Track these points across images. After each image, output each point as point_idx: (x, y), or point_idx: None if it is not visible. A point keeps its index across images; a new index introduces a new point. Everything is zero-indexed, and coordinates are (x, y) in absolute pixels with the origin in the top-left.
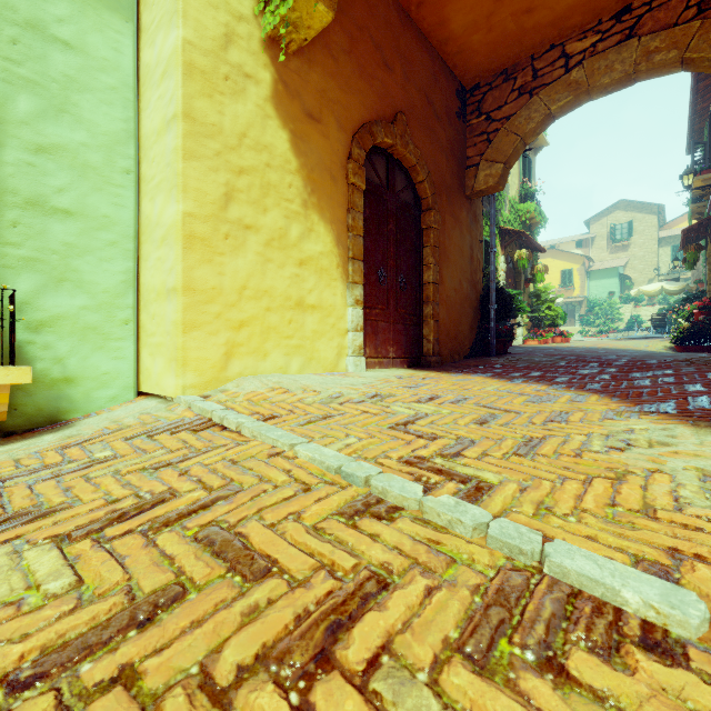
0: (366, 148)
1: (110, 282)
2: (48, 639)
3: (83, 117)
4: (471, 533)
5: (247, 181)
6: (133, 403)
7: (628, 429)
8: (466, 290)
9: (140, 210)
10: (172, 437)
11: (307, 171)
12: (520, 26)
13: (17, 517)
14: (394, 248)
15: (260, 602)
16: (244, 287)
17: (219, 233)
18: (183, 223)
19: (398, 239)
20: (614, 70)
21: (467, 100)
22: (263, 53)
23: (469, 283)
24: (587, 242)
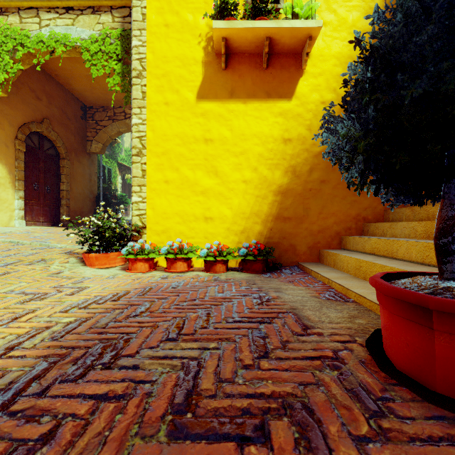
0: (26, 134)
1: None
2: None
3: None
4: (40, 245)
5: None
6: None
7: None
8: (87, 194)
9: None
10: None
11: None
12: (105, 97)
13: None
14: (44, 174)
15: None
16: None
17: None
18: None
19: (46, 170)
20: None
21: (87, 111)
22: None
23: (89, 191)
24: None
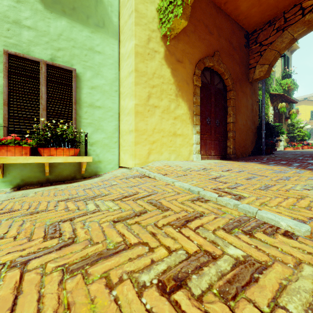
0: (201, 69)
1: (111, 129)
2: (118, 216)
3: (104, 75)
4: (233, 207)
5: (155, 90)
6: (118, 170)
7: None
8: (249, 125)
9: (120, 104)
10: (133, 179)
11: (177, 82)
12: (276, 0)
13: (98, 195)
14: (214, 108)
15: (167, 215)
16: (154, 128)
17: (146, 110)
18: (135, 108)
19: (215, 105)
20: None
21: (249, 38)
22: (161, 41)
23: (251, 121)
24: None
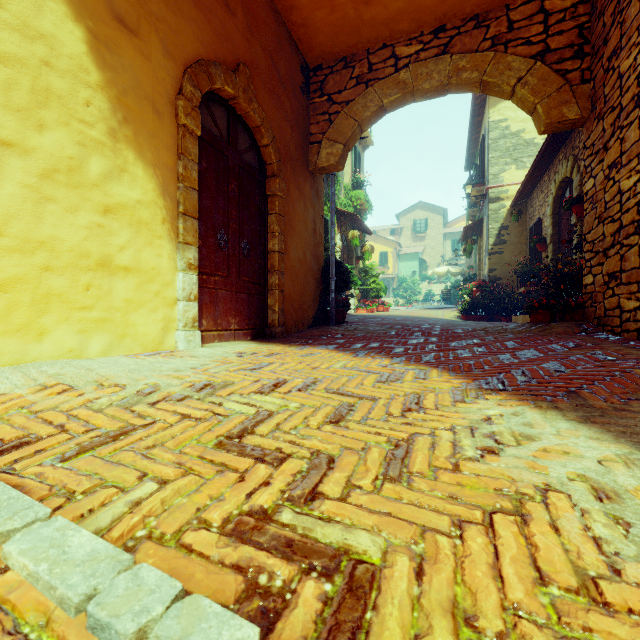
0: (201, 88)
1: None
2: None
3: None
4: None
5: (3, 74)
6: None
7: (485, 416)
8: (309, 262)
9: None
10: None
11: (116, 92)
12: (359, 15)
13: None
14: (237, 210)
15: None
16: None
17: None
18: None
19: (241, 201)
20: (433, 78)
21: (310, 78)
22: None
23: (312, 255)
24: (397, 231)
